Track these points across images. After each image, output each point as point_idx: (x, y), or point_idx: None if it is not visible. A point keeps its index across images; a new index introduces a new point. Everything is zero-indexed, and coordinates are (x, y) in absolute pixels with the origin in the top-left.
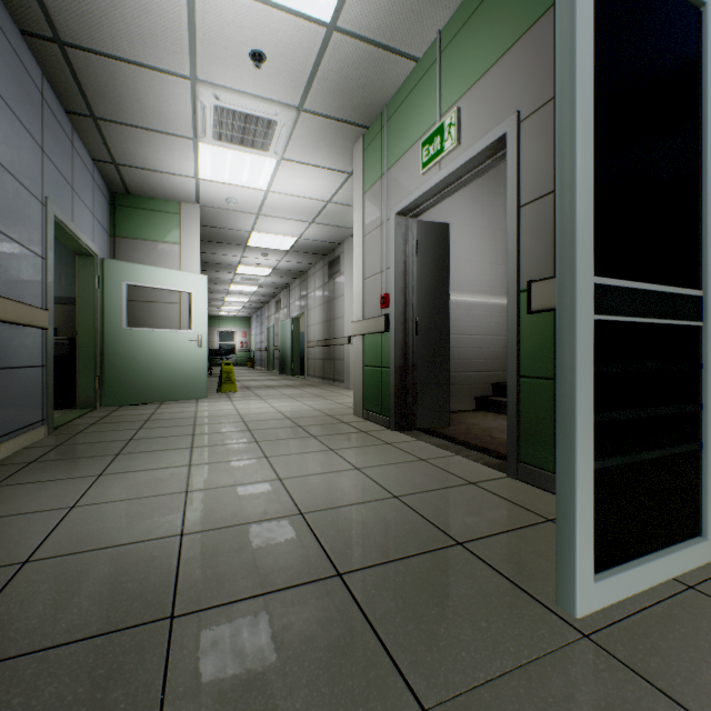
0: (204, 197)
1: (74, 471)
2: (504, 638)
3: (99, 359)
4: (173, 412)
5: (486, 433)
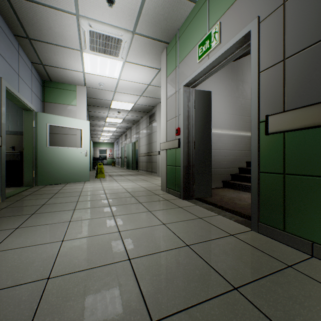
0: (88, 82)
1: (3, 225)
2: None
3: (35, 162)
4: (71, 188)
5: (231, 201)
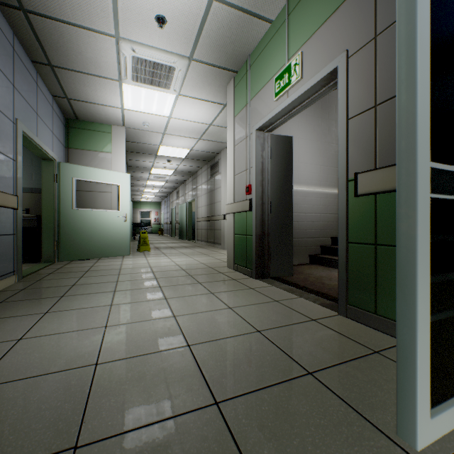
0: (128, 121)
1: (28, 309)
2: None
3: (57, 229)
4: (106, 265)
5: (318, 281)
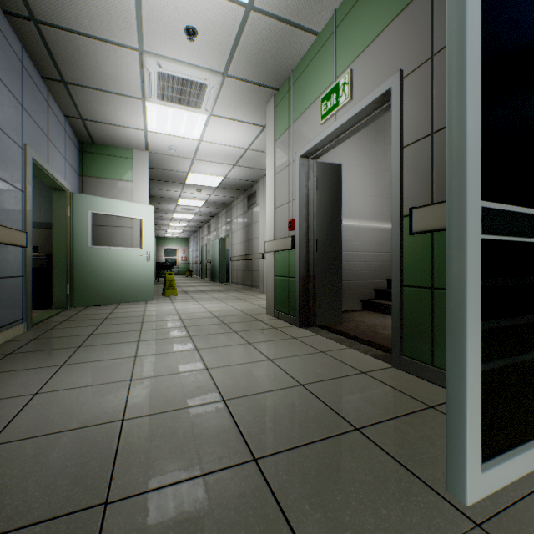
0: (152, 145)
1: (42, 361)
2: (404, 527)
3: (70, 270)
4: (127, 312)
5: (371, 329)
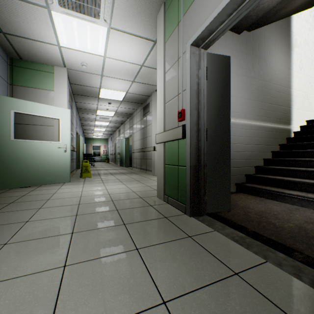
0: (67, 62)
1: None
2: None
3: None
4: (38, 194)
5: (265, 220)
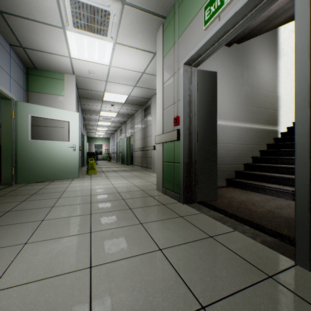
0: (76, 70)
1: None
2: None
3: (15, 157)
4: (54, 188)
5: (243, 206)
